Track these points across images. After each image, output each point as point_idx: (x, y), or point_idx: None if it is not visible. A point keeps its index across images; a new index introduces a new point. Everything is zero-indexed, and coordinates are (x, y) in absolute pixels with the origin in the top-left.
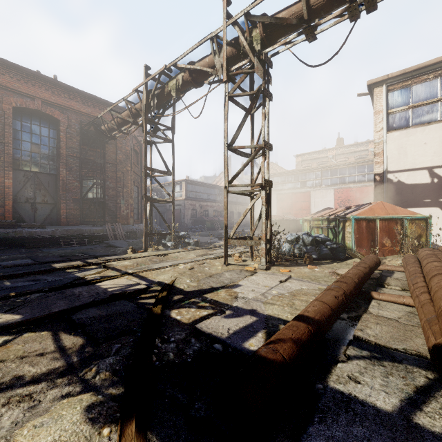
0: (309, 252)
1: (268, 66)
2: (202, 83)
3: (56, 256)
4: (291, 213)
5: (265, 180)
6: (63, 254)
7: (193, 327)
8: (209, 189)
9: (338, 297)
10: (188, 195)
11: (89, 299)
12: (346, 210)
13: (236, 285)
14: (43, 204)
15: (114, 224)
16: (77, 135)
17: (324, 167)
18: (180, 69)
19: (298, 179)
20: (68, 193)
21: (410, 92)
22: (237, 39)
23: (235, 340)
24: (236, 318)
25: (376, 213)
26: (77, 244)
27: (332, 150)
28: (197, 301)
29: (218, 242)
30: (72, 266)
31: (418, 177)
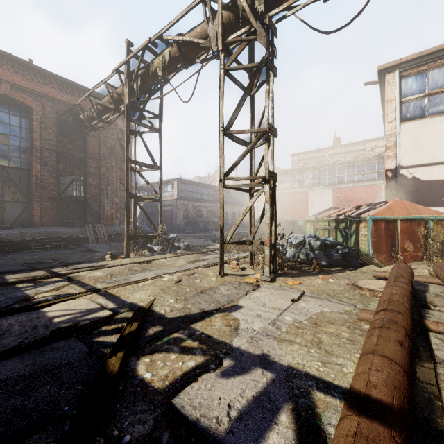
0: (317, 258)
1: (272, 34)
2: (192, 61)
3: (19, 264)
4: (287, 213)
5: (269, 172)
6: (29, 261)
7: (170, 400)
8: (203, 189)
9: (403, 343)
10: (181, 194)
11: (15, 340)
12: (357, 210)
13: (235, 307)
14: (13, 203)
15: (96, 226)
16: (54, 126)
17: (323, 166)
18: (167, 43)
19: (295, 179)
20: (43, 190)
21: (426, 78)
22: (235, 0)
23: (242, 441)
24: (240, 375)
25: (396, 213)
26: (51, 248)
27: (329, 149)
28: (181, 337)
29: (212, 245)
30: (25, 279)
31: (436, 172)
